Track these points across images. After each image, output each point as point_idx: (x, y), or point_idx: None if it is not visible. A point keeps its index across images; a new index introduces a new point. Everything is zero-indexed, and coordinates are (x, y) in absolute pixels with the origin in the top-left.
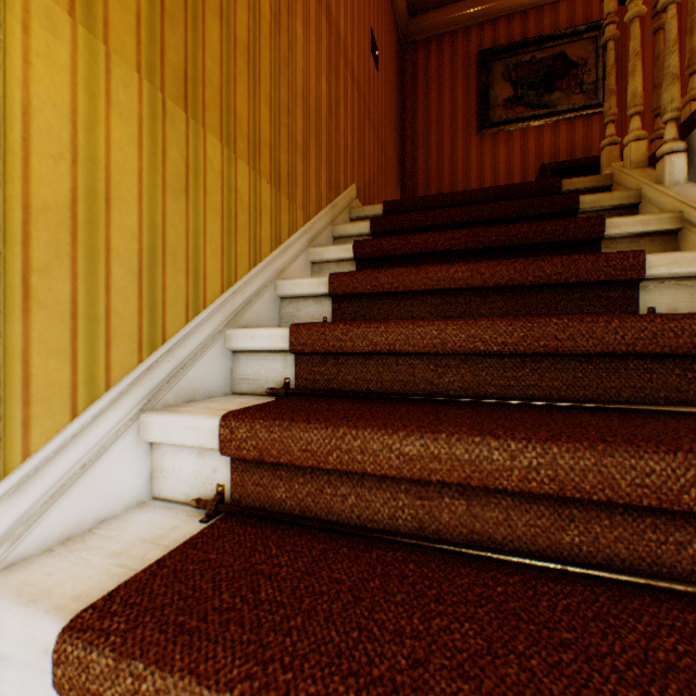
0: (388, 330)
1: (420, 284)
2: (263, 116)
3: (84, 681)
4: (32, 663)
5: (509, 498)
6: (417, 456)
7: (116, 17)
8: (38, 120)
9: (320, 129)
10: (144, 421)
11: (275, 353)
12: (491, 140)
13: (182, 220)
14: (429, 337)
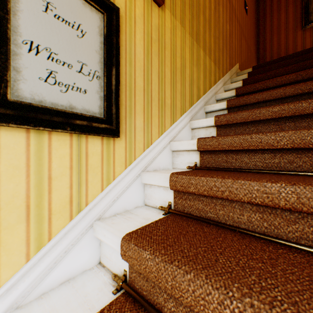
0: (263, 94)
1: (273, 84)
2: (211, 42)
3: (204, 144)
4: (189, 149)
5: (308, 119)
6: (277, 111)
7: (186, 23)
8: (177, 49)
9: (226, 43)
10: (191, 122)
11: (220, 111)
12: (309, 30)
13: (195, 73)
14: (278, 93)
